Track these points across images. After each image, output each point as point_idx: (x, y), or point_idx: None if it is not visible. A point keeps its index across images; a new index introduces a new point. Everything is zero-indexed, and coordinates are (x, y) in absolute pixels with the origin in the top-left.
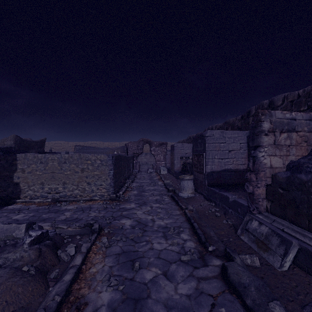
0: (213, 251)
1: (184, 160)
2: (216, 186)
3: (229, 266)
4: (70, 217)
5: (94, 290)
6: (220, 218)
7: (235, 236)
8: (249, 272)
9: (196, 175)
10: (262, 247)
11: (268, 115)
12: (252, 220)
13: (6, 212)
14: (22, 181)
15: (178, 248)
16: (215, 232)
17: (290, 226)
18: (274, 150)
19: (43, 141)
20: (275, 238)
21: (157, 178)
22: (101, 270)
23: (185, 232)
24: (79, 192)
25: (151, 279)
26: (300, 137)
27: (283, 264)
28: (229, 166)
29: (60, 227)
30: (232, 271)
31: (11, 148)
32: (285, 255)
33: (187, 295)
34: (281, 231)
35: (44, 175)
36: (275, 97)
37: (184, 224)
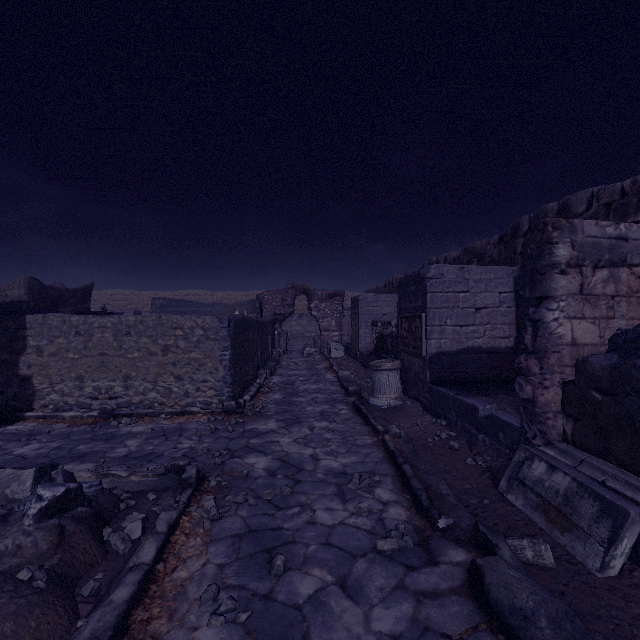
0: (448, 528)
1: (380, 329)
2: (448, 385)
3: (488, 567)
4: (137, 450)
5: (182, 624)
6: (460, 454)
7: (494, 495)
8: (533, 582)
9: (405, 361)
10: (556, 521)
11: (567, 229)
12: (533, 460)
13: (2, 439)
14: (37, 372)
15: (370, 521)
16: (450, 484)
17: (620, 475)
18: (580, 307)
19: (88, 290)
20: (588, 502)
21: (323, 365)
22: (198, 575)
23: (385, 484)
24: (159, 397)
25: (311, 595)
26: (637, 277)
27: (608, 563)
28: (477, 342)
29: (113, 475)
30: (495, 580)
31: (21, 304)
32: (612, 541)
33: (394, 635)
34: (599, 485)
35: (83, 360)
36: (572, 195)
37: (381, 466)
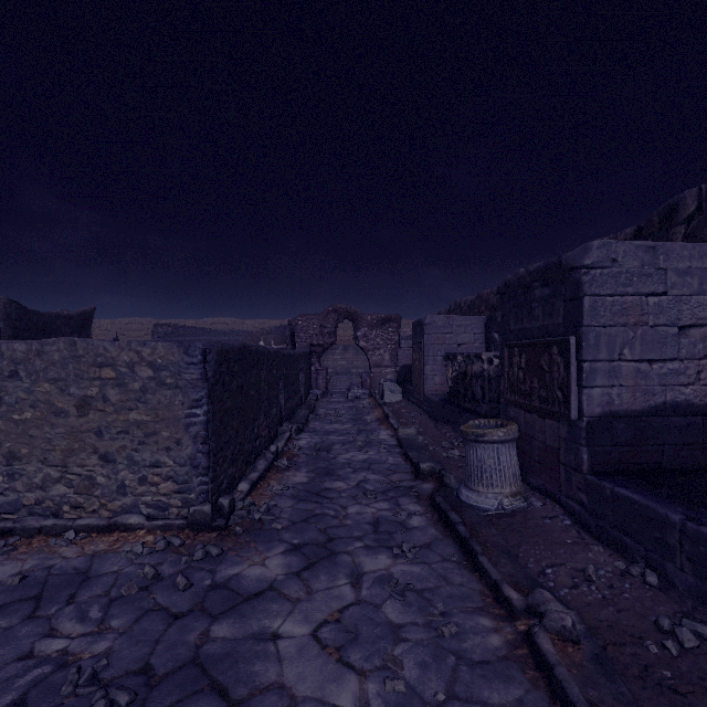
0: None
1: (461, 365)
2: (636, 481)
3: None
4: None
5: None
6: None
7: None
8: None
9: (519, 421)
10: None
11: None
12: None
13: None
14: None
15: None
16: None
17: None
18: None
19: (87, 316)
20: None
21: (374, 415)
22: None
23: None
24: (71, 494)
25: None
26: None
27: None
28: (683, 393)
29: None
30: None
31: None
32: None
33: None
34: None
35: None
36: None
37: None
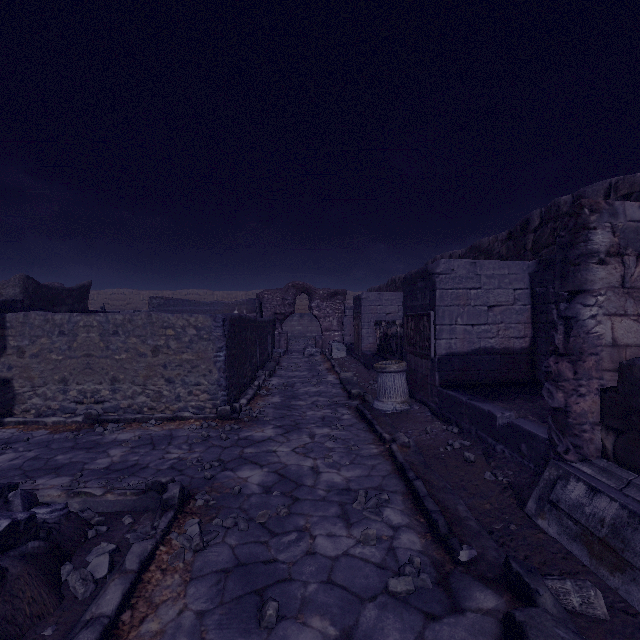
0: (472, 562)
1: (384, 328)
2: (459, 388)
3: (531, 625)
4: (121, 461)
5: None
6: (476, 466)
7: (520, 518)
8: None
9: (412, 362)
10: (603, 557)
11: (606, 212)
12: (568, 480)
13: None
14: (17, 374)
15: (379, 552)
16: (468, 503)
17: None
18: (621, 302)
19: (85, 289)
20: None
21: (324, 366)
22: (172, 627)
23: (394, 504)
24: (148, 401)
25: None
26: None
27: None
28: (490, 343)
29: (86, 493)
30: None
31: (15, 303)
32: None
33: None
34: None
35: (67, 361)
36: (588, 187)
37: (389, 482)
